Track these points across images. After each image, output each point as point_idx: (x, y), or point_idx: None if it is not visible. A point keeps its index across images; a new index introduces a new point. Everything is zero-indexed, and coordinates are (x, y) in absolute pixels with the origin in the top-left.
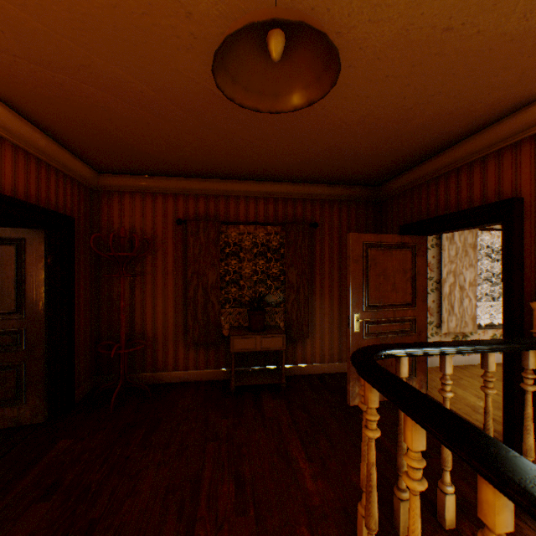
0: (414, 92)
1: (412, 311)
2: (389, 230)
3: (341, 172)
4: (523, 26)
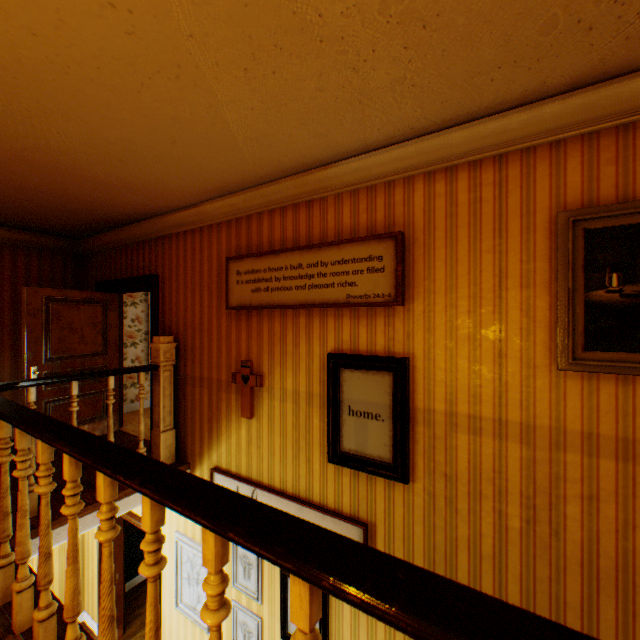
0: (60, 188)
1: (105, 359)
2: (92, 285)
3: (22, 220)
4: (112, 182)
